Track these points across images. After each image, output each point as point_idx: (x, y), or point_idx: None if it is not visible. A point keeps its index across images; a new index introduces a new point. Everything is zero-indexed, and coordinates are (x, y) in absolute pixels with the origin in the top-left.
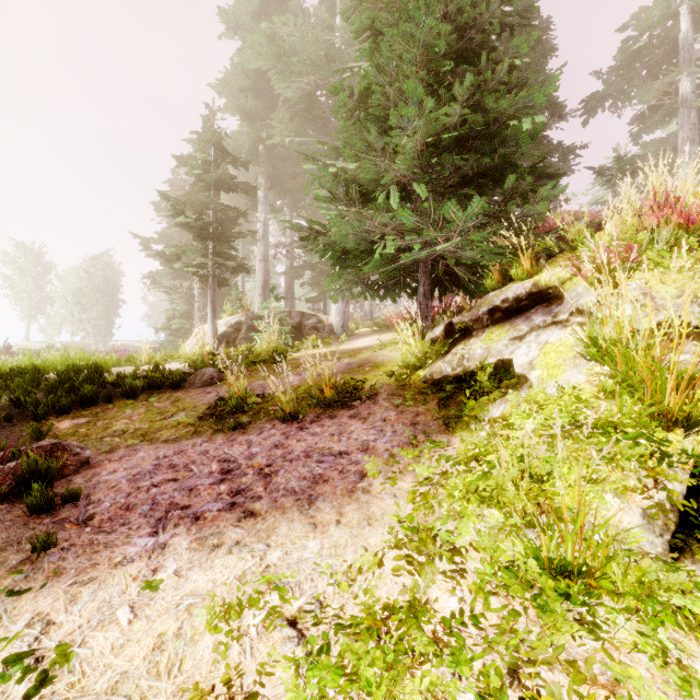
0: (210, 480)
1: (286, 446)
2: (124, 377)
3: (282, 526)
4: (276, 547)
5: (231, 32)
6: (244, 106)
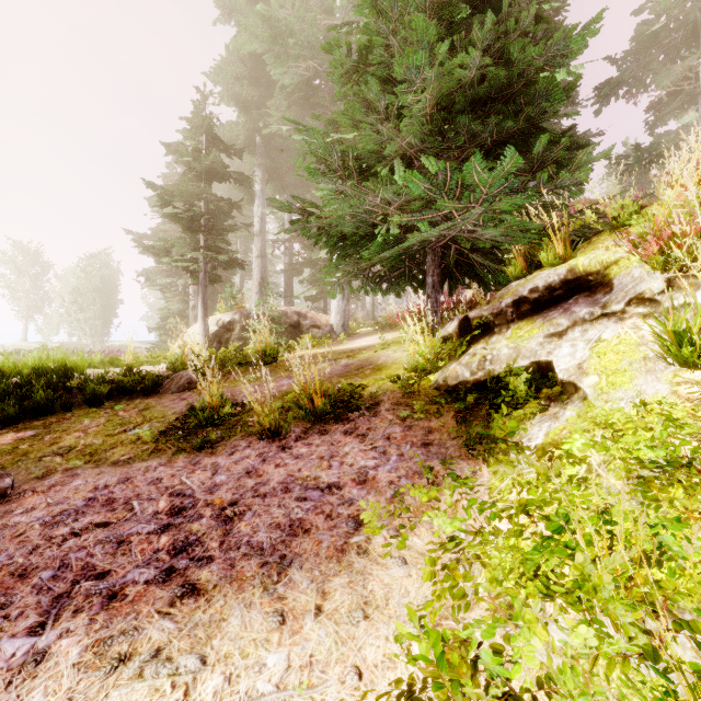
0: (150, 527)
1: (260, 474)
2: (89, 381)
3: (233, 618)
4: (215, 665)
5: (226, 17)
6: (240, 95)
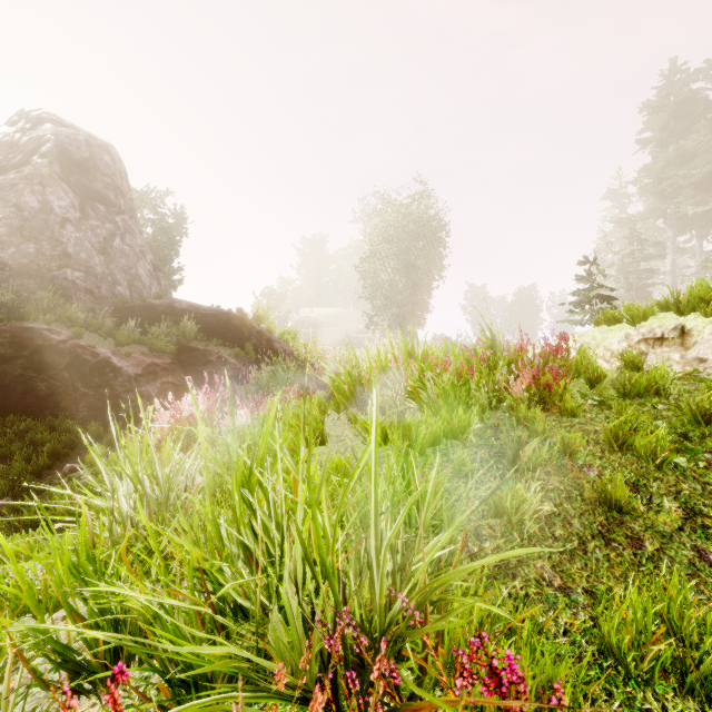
0: None
1: None
2: None
3: None
4: None
5: (644, 146)
6: (654, 191)
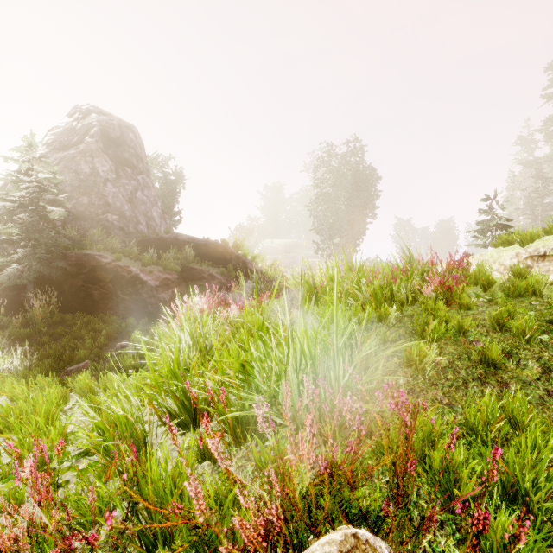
0: None
1: None
2: None
3: None
4: None
5: (549, 99)
6: None
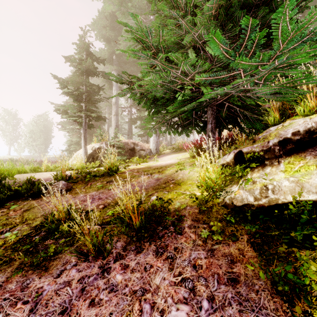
0: None
1: (73, 316)
2: (0, 188)
3: None
4: None
5: None
6: (105, 35)
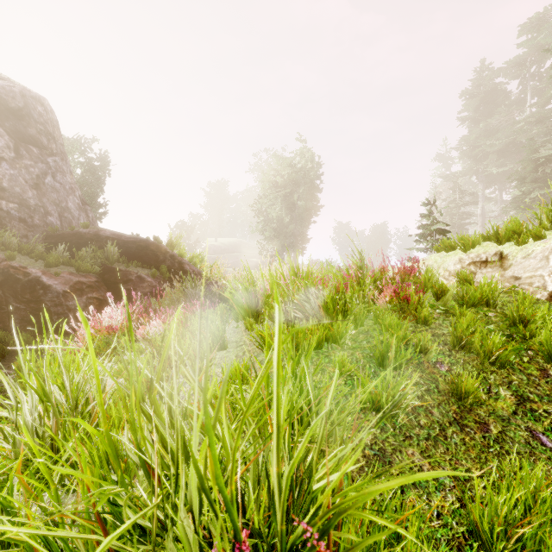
0: None
1: None
2: None
3: None
4: None
5: (463, 122)
6: (470, 155)
